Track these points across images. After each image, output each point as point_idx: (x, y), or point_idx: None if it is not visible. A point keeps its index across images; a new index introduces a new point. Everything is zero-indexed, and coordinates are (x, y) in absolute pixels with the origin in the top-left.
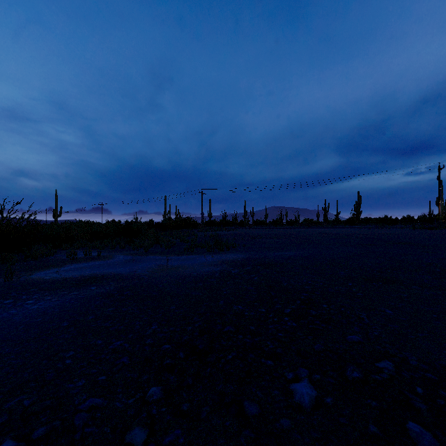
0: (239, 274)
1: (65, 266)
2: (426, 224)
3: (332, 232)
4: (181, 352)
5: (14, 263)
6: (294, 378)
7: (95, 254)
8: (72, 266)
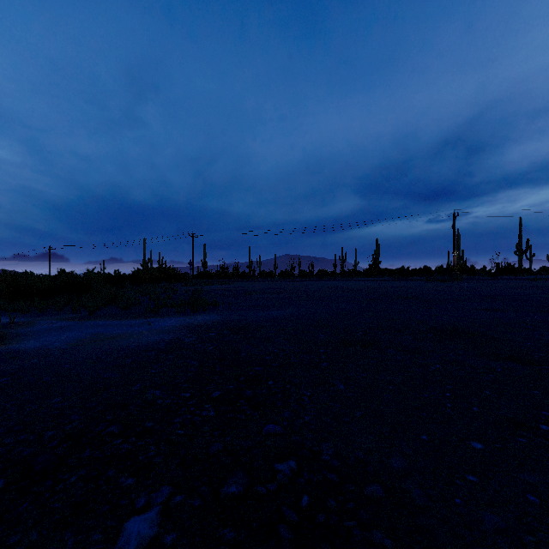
0: (192, 344)
1: None
2: (441, 275)
3: (343, 285)
4: (3, 478)
5: None
6: (145, 506)
7: (8, 320)
8: None
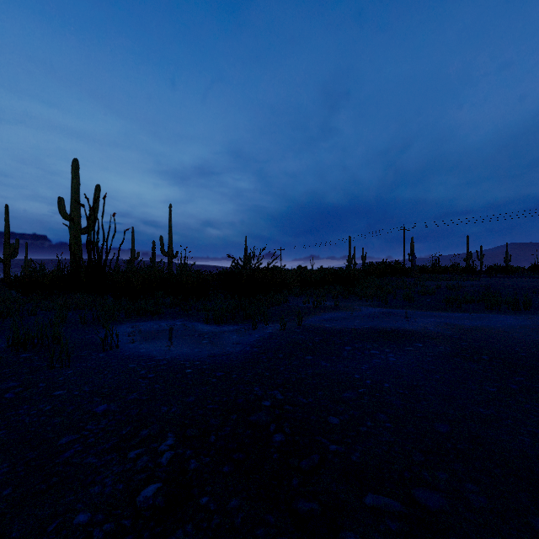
0: None
1: (321, 314)
2: None
3: None
4: None
5: (269, 307)
6: None
7: (326, 303)
8: (328, 315)
